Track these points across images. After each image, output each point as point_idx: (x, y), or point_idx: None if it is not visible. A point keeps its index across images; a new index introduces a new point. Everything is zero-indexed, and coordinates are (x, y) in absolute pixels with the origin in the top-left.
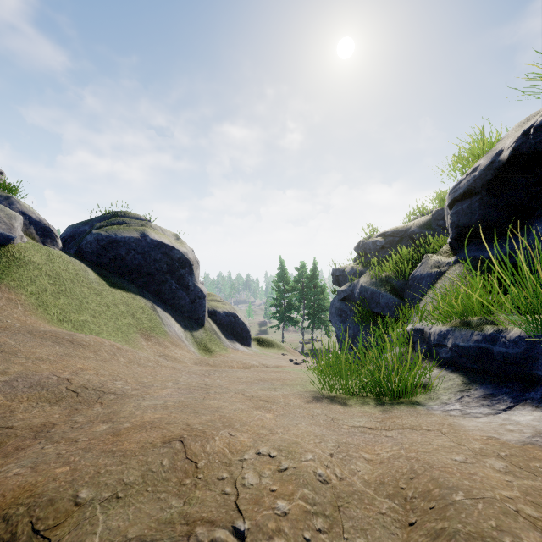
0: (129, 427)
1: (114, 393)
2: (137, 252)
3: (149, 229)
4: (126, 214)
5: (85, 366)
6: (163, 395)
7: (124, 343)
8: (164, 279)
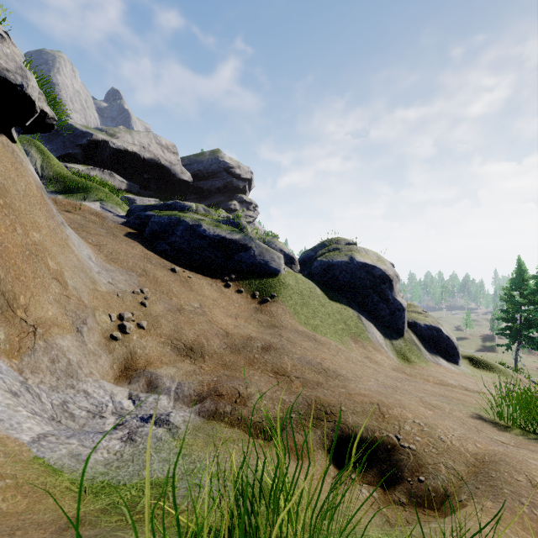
0: (354, 393)
1: (343, 376)
2: (347, 272)
3: (355, 253)
4: (338, 240)
5: (325, 357)
6: (368, 384)
7: (340, 343)
8: (367, 293)
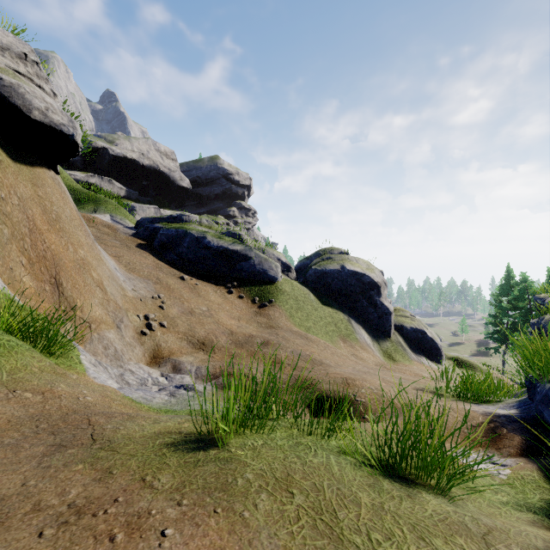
0: (331, 373)
1: (326, 364)
2: (338, 280)
3: (346, 262)
4: (331, 250)
5: (314, 351)
6: (345, 369)
7: (330, 342)
8: (357, 299)
